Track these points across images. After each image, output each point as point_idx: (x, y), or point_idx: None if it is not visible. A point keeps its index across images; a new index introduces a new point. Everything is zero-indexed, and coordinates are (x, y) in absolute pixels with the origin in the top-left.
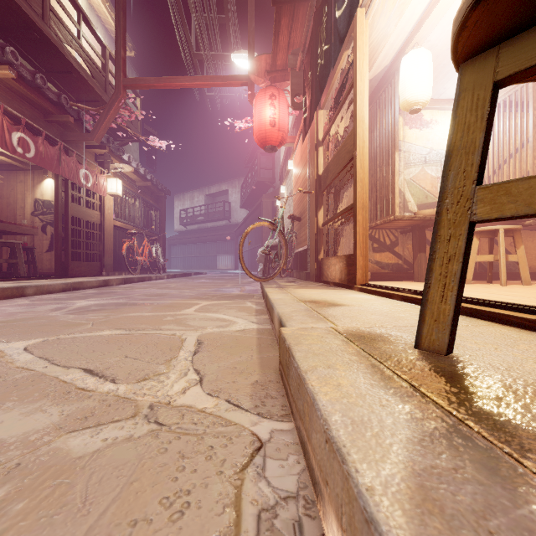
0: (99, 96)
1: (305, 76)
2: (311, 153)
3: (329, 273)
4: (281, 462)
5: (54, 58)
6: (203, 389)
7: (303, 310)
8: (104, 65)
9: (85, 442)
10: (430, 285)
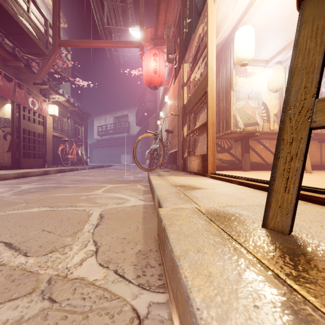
0: (42, 51)
1: (175, 41)
2: (179, 91)
3: (190, 166)
4: None
5: (11, 24)
6: (96, 260)
7: (175, 192)
8: (46, 31)
9: None
10: (275, 178)
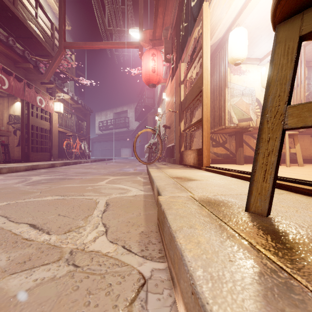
0: (49, 53)
1: (172, 42)
2: (176, 88)
3: (187, 159)
4: (158, 296)
5: (21, 28)
6: (107, 238)
7: (172, 183)
8: (52, 34)
9: (21, 282)
10: (256, 170)
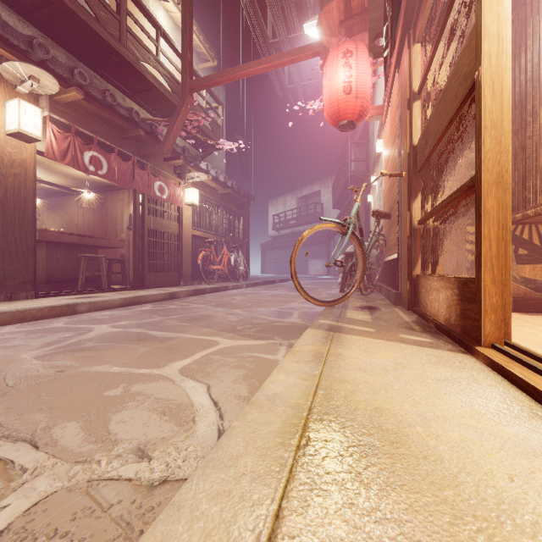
0: None
1: None
2: (402, 116)
3: (428, 302)
4: None
5: (135, 78)
6: None
7: None
8: None
9: None
10: None
